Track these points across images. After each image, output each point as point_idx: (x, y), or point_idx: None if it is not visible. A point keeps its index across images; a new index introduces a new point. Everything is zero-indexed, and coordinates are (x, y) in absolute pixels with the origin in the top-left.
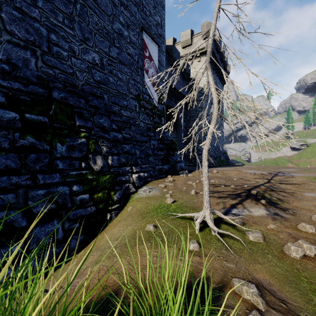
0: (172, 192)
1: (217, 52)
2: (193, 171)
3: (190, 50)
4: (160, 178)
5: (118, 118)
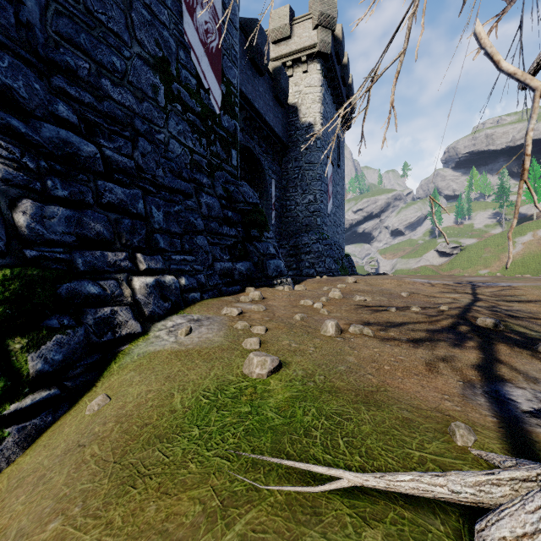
0: (264, 330)
1: (337, 62)
2: (303, 280)
3: (288, 47)
4: (226, 294)
5: (86, 96)
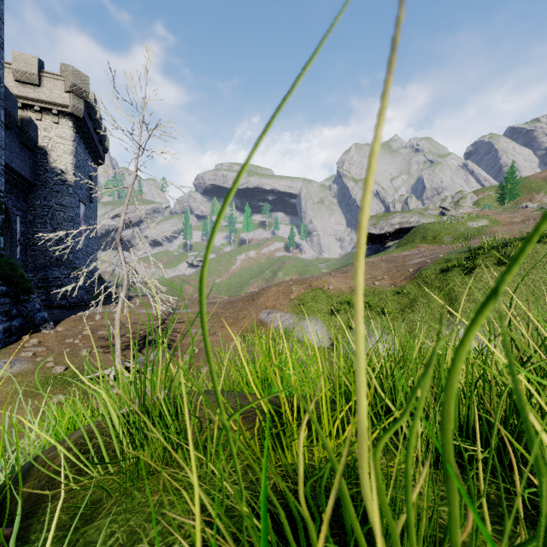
0: (54, 359)
1: (89, 118)
2: (62, 320)
3: (36, 93)
4: (9, 343)
5: None
